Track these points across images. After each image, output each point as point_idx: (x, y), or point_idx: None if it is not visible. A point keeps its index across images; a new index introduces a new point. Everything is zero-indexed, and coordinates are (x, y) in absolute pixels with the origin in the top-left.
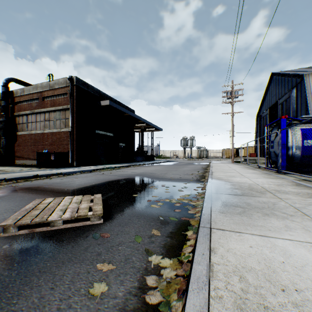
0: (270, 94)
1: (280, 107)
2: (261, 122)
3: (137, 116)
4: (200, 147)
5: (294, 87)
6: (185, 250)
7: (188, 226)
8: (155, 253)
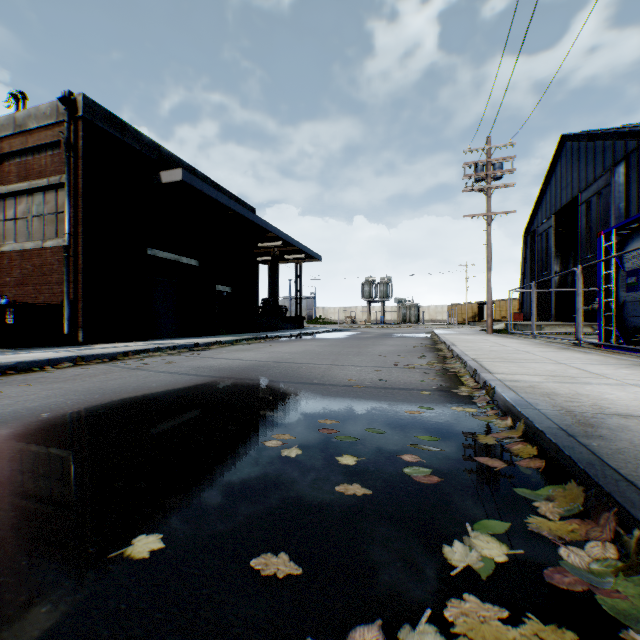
0: (558, 183)
1: (584, 208)
2: (536, 246)
3: (261, 220)
4: (404, 301)
5: (620, 163)
6: None
7: None
8: None
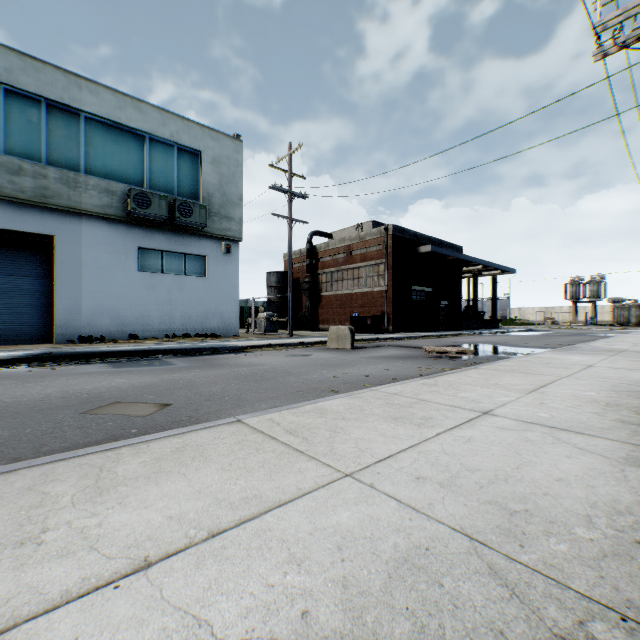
0: None
1: None
2: None
3: (469, 257)
4: (619, 301)
5: None
6: None
7: None
8: None
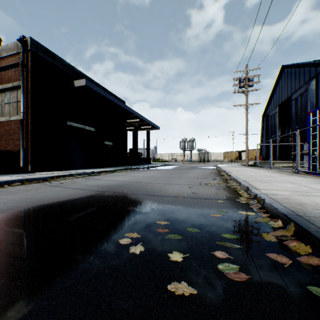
0: (280, 90)
1: (294, 102)
2: (268, 122)
3: (128, 107)
4: (201, 150)
5: (313, 79)
6: None
7: None
8: None
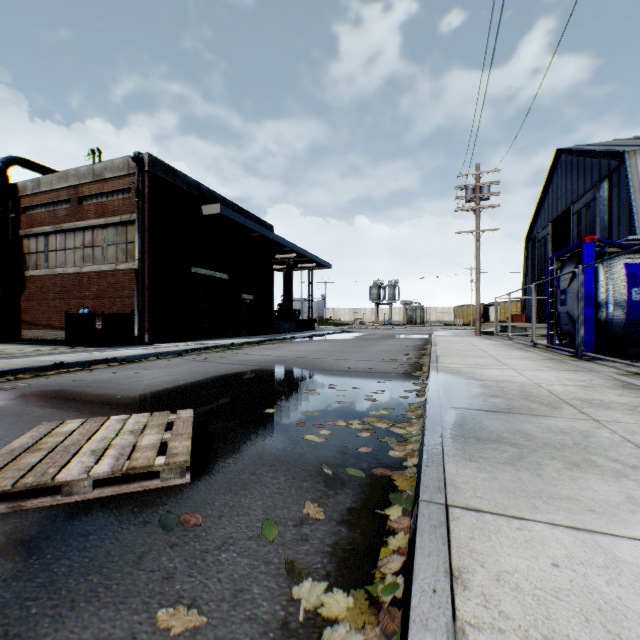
0: (555, 193)
1: (575, 219)
2: (535, 251)
3: (279, 237)
4: (410, 303)
5: (604, 179)
6: (385, 565)
7: (390, 494)
8: (311, 573)
